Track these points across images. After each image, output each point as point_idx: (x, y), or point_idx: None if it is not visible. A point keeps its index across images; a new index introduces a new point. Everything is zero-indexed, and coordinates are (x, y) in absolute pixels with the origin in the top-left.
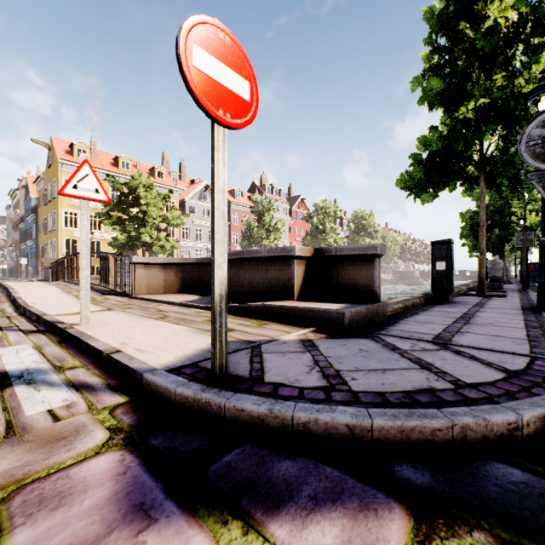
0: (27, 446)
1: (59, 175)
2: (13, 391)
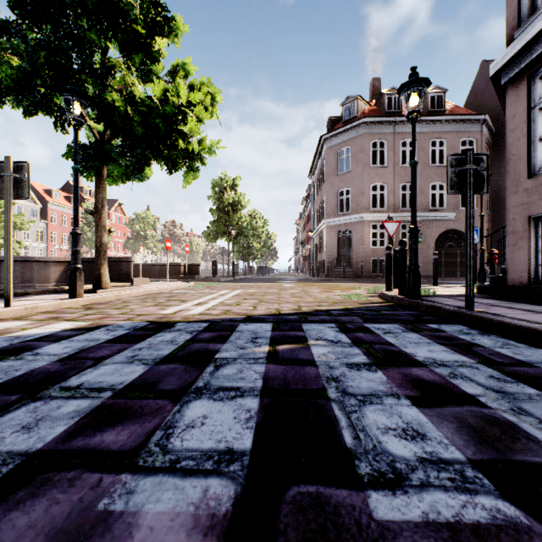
0: None
1: None
2: None
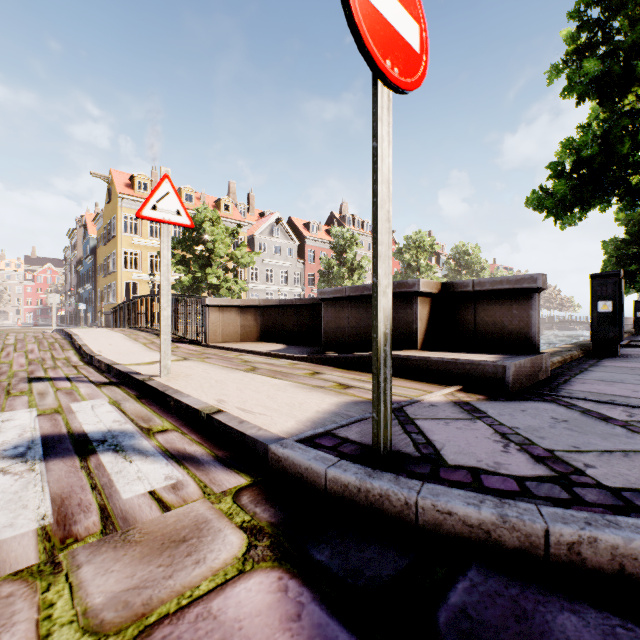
0: (136, 551)
1: (118, 212)
2: (98, 460)
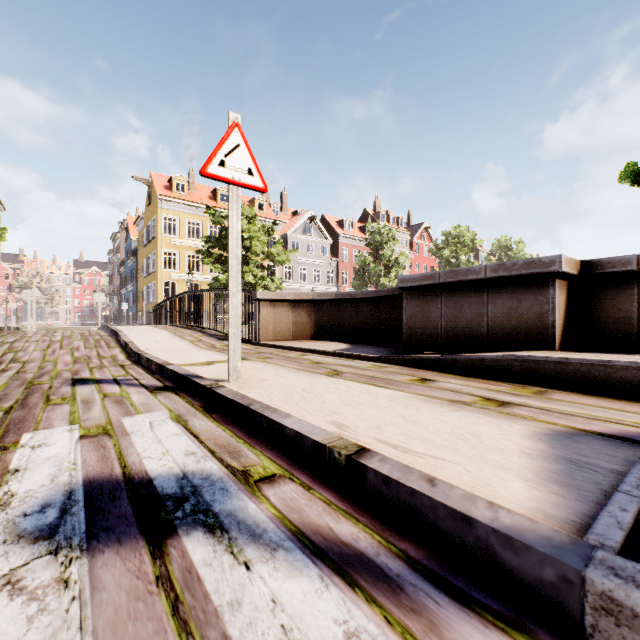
0: None
1: (158, 213)
2: (184, 558)
